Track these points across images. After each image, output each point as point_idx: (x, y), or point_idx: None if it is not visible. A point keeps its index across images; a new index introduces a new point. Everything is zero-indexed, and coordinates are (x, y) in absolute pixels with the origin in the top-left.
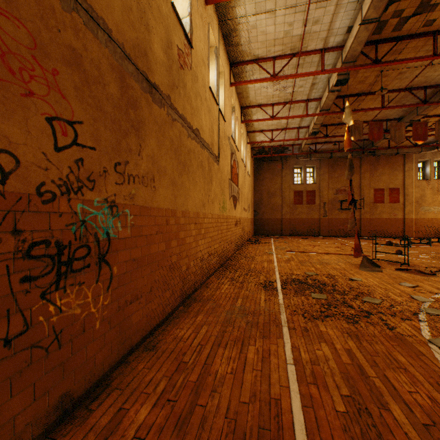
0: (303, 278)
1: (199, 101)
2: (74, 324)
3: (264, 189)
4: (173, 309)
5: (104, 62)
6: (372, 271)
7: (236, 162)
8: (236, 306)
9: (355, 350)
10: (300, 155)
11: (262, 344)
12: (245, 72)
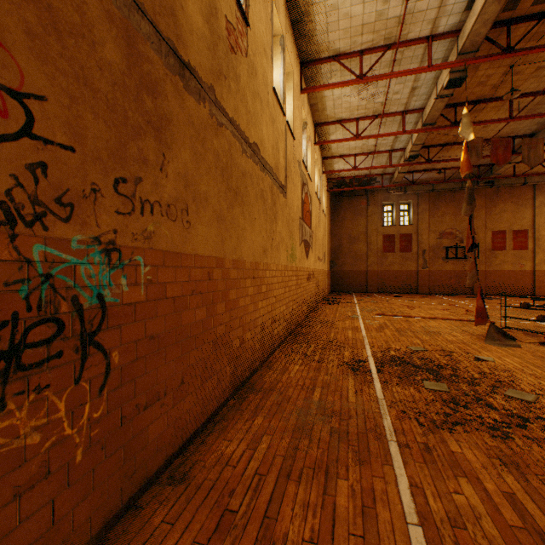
0: (406, 356)
1: (258, 104)
2: (25, 464)
3: (343, 233)
4: (219, 406)
5: (92, 4)
6: (506, 346)
7: (309, 196)
8: (313, 402)
9: (522, 496)
10: (391, 187)
11: (359, 476)
12: (321, 75)
